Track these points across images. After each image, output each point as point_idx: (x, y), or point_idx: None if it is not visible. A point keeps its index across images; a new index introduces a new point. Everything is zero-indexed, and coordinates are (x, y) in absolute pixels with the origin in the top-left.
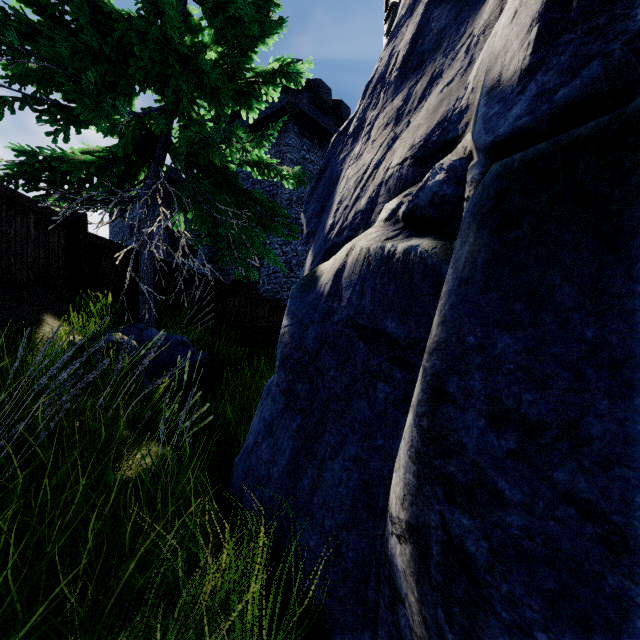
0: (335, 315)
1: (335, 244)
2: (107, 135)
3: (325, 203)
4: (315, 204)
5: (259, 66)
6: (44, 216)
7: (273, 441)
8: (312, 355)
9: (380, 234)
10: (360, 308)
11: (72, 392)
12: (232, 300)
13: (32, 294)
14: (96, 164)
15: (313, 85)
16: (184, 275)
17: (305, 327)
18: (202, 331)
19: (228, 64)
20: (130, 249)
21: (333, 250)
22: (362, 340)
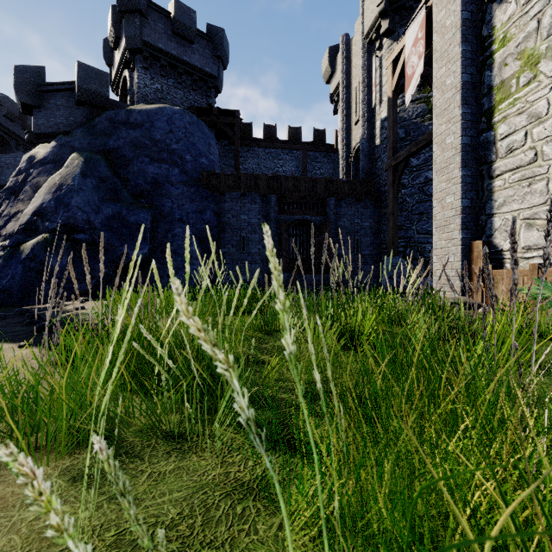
0: None
1: None
2: None
3: None
4: None
5: None
6: None
7: None
8: None
9: None
10: None
11: None
12: None
13: None
14: None
15: None
16: None
17: None
18: None
19: None
20: None
21: None
22: None
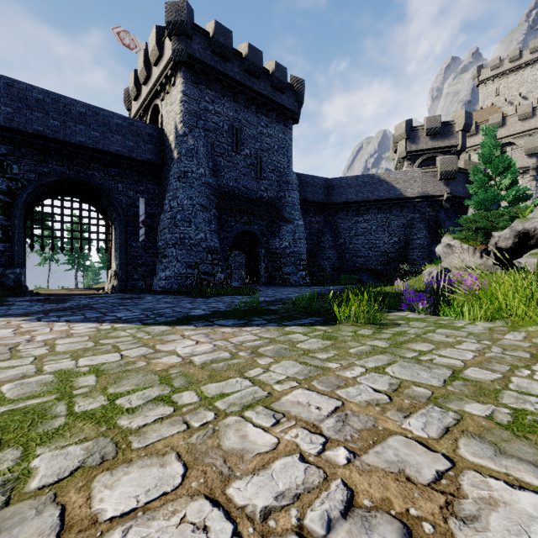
0: None
1: None
2: None
3: None
4: None
5: None
6: None
7: None
8: None
9: None
10: None
11: None
12: None
13: None
14: None
15: None
16: None
17: None
18: None
19: None
20: None
21: None
22: None
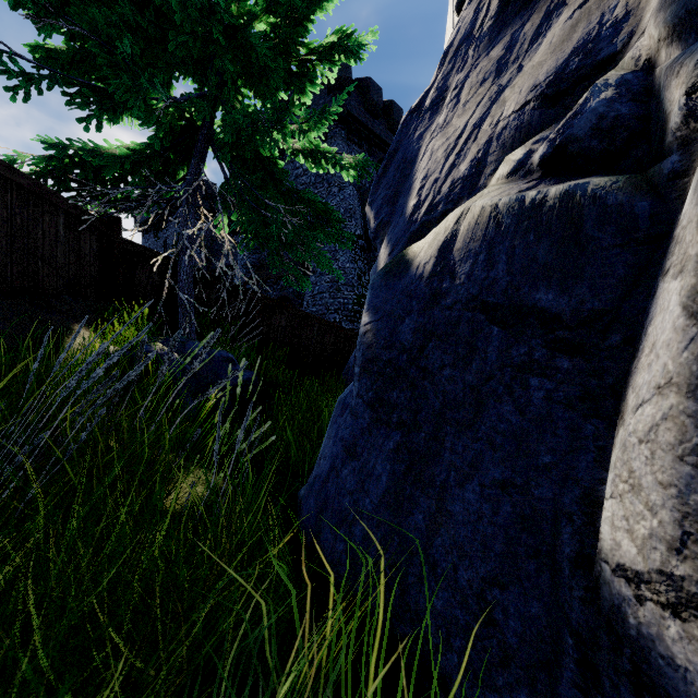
0: (447, 297)
1: (425, 224)
2: (144, 123)
3: (399, 188)
4: (385, 192)
5: (314, 40)
6: (75, 217)
7: (359, 465)
8: (412, 352)
9: (507, 189)
10: (489, 282)
11: (108, 394)
12: (278, 318)
13: (61, 302)
14: (131, 159)
15: (362, 85)
16: (227, 286)
17: (398, 320)
18: (247, 350)
19: (280, 37)
20: (168, 258)
21: (422, 232)
22: (495, 323)
